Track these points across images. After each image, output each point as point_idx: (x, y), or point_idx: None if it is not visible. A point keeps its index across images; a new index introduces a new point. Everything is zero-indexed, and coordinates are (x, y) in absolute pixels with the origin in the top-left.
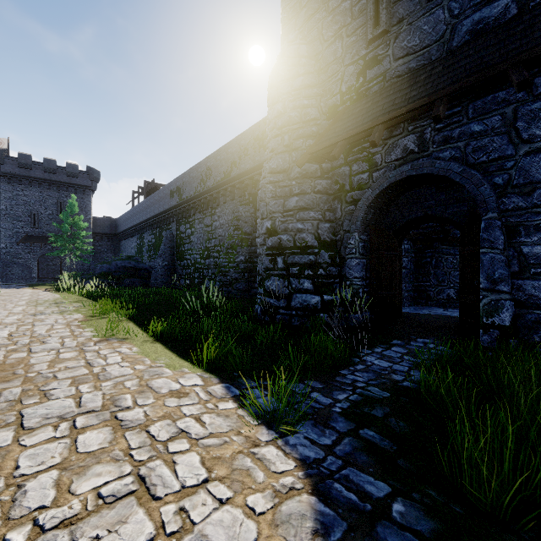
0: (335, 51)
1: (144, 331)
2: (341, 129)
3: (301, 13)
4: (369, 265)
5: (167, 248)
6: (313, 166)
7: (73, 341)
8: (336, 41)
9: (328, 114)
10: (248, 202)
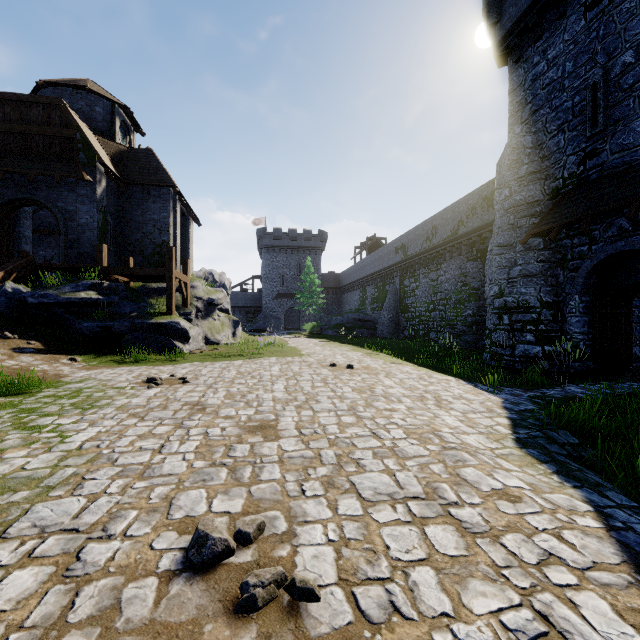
0: (557, 143)
1: (408, 362)
2: (559, 215)
3: (526, 107)
4: (592, 322)
5: (392, 301)
6: (536, 240)
7: (379, 362)
8: (559, 134)
9: (551, 195)
10: (476, 258)
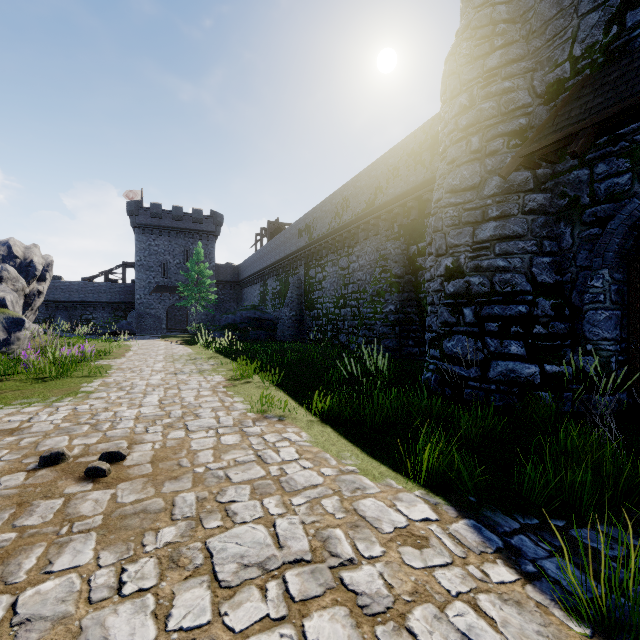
0: None
1: (301, 405)
2: (583, 111)
3: None
4: (627, 320)
5: (295, 295)
6: (521, 174)
7: (228, 417)
8: None
9: (546, 96)
10: (398, 236)
